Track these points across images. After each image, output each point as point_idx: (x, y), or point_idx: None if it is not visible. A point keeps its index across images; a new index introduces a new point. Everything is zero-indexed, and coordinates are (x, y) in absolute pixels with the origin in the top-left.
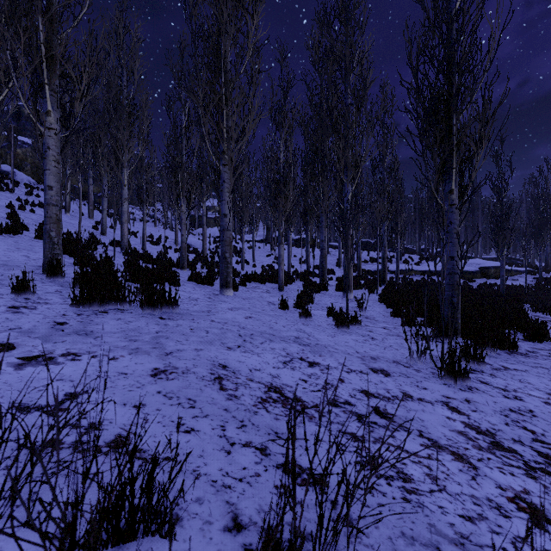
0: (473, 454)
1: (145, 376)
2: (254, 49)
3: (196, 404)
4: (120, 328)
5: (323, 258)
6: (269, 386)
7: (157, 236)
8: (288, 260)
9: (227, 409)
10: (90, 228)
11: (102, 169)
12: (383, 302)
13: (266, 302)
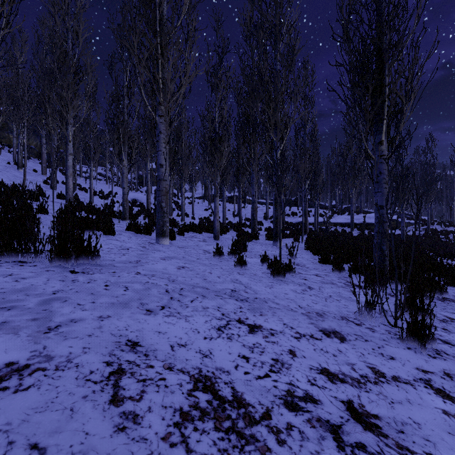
0: None
1: None
2: (190, 5)
3: None
4: (1, 289)
5: (254, 211)
6: (197, 376)
7: (107, 192)
8: (223, 213)
9: None
10: (41, 183)
11: (52, 128)
12: (309, 250)
13: (202, 251)
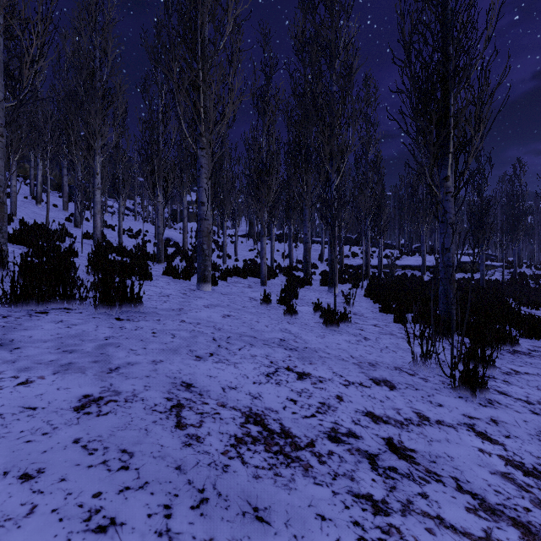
0: (539, 520)
1: (64, 411)
2: (234, 24)
3: (132, 460)
4: (57, 334)
5: (306, 252)
6: (248, 413)
7: (136, 230)
8: (271, 254)
9: (181, 466)
10: (63, 220)
11: (76, 157)
12: (369, 297)
13: (247, 298)
